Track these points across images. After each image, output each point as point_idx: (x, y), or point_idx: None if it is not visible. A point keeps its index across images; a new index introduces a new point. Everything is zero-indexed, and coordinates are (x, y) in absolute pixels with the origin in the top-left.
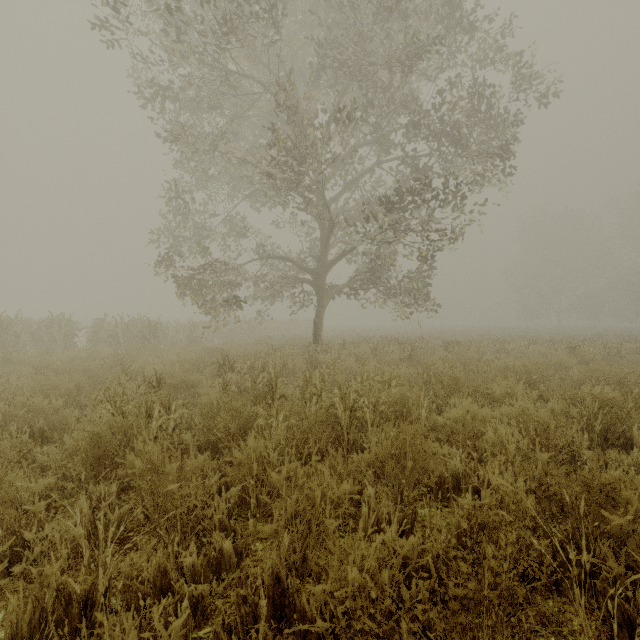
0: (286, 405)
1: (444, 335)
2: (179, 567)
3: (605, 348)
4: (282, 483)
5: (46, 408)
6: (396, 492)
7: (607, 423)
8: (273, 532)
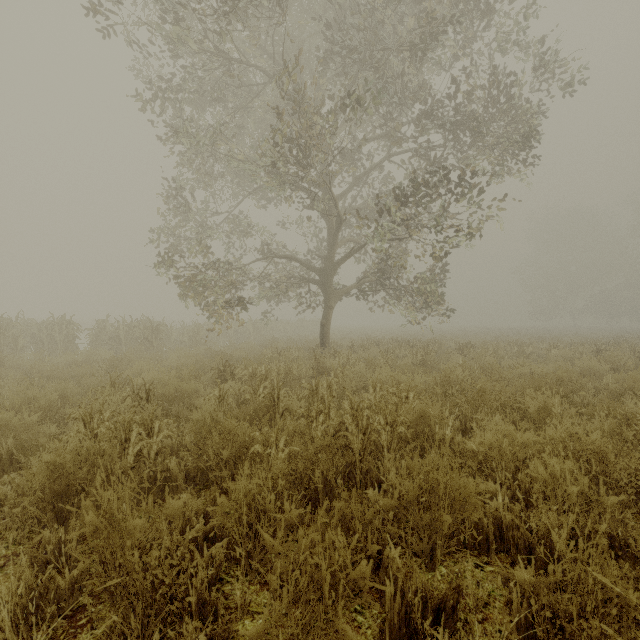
0: (288, 424)
1: (456, 336)
2: None
3: (634, 352)
4: (278, 549)
5: (16, 425)
6: (424, 546)
7: None
8: (263, 633)
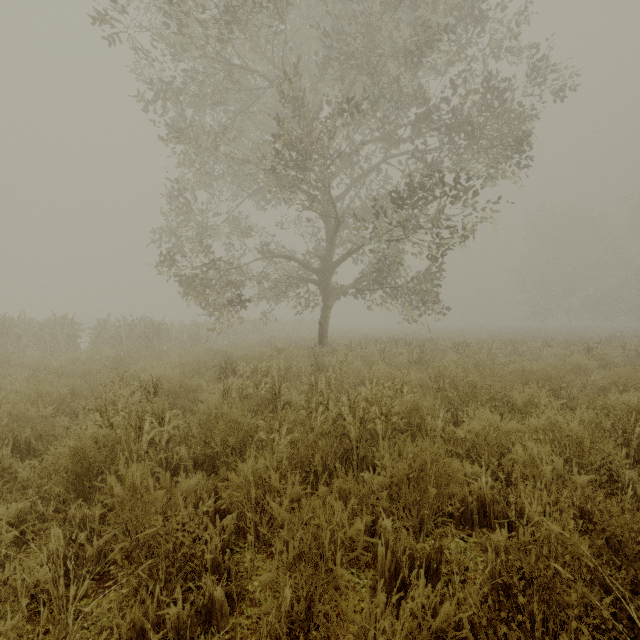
0: (290, 415)
1: (452, 336)
2: (161, 620)
3: (624, 350)
4: (284, 515)
5: (33, 417)
6: (414, 520)
7: None
8: (272, 581)
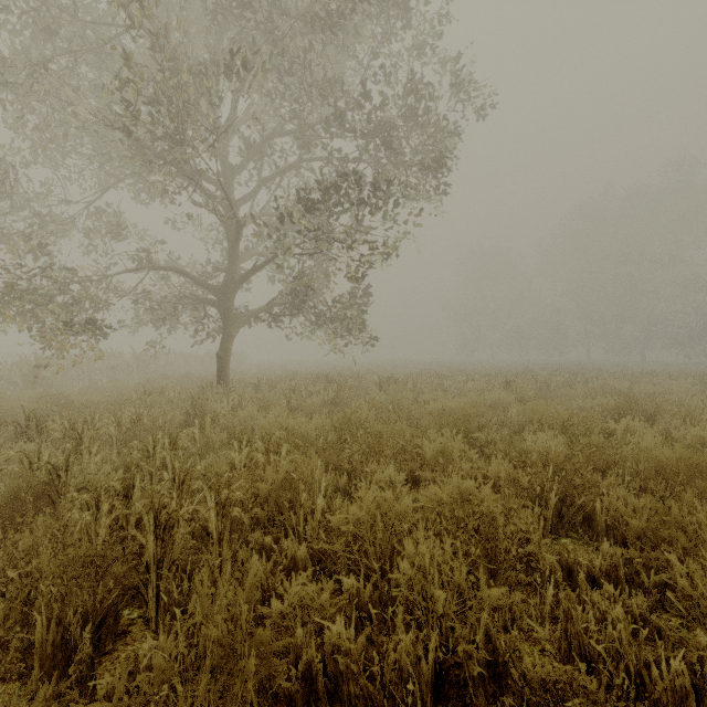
0: (39, 523)
1: (384, 370)
2: None
3: (537, 382)
4: None
5: None
6: None
7: (562, 493)
8: None
